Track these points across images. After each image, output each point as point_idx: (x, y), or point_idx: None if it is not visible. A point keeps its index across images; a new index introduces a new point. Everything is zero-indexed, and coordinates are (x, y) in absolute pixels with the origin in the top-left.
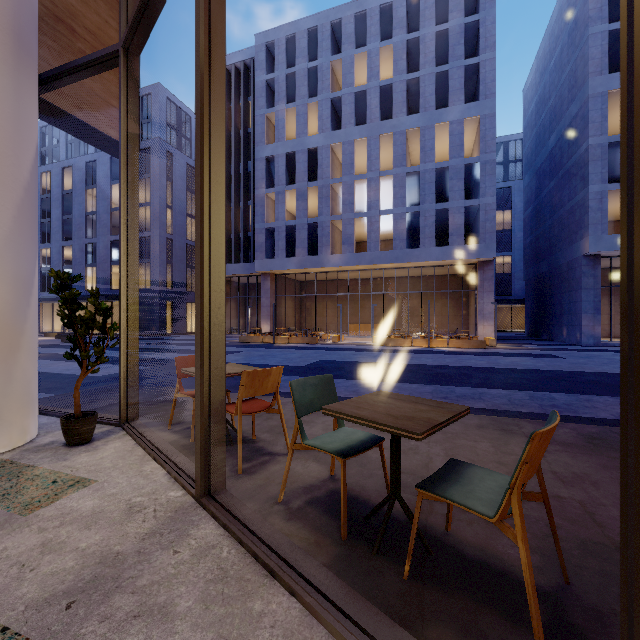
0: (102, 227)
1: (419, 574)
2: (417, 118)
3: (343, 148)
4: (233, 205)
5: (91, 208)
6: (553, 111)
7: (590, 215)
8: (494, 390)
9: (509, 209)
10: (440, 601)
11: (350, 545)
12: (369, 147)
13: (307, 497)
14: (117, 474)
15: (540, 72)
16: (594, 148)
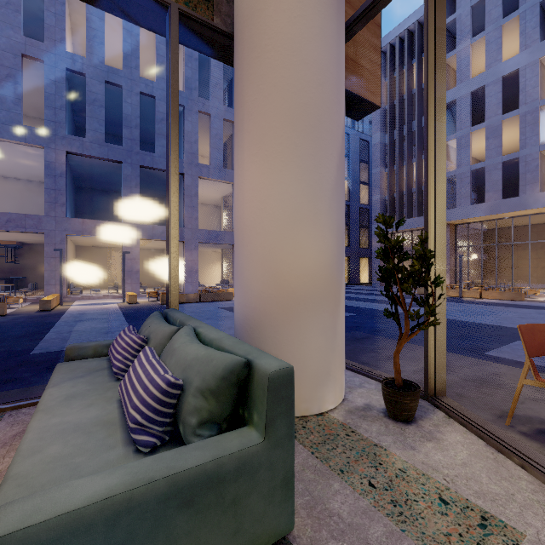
0: None
1: None
2: None
3: None
4: (406, 163)
5: None
6: None
7: None
8: None
9: None
10: None
11: None
12: None
13: None
14: (543, 527)
15: None
16: None
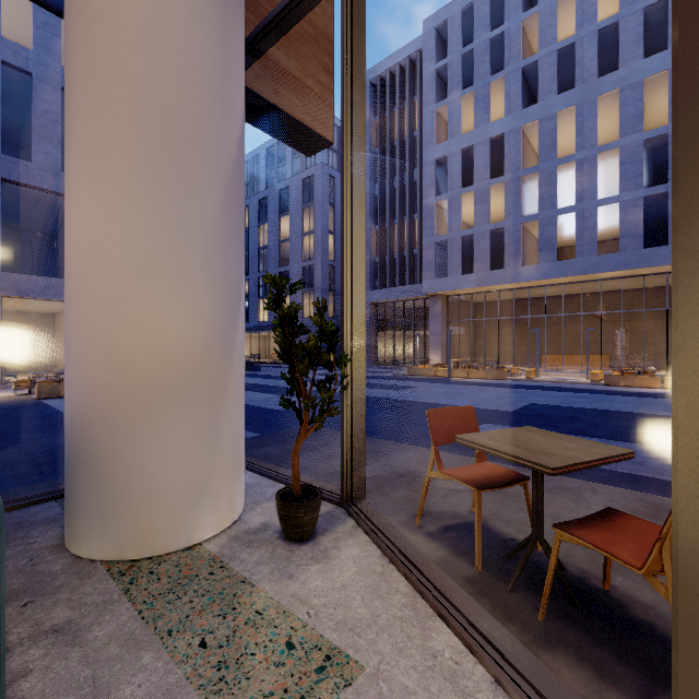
0: (272, 260)
1: None
2: (663, 57)
3: (540, 127)
4: (397, 221)
5: (263, 243)
6: None
7: None
8: None
9: None
10: None
11: None
12: (580, 117)
13: None
14: (390, 651)
15: None
16: None
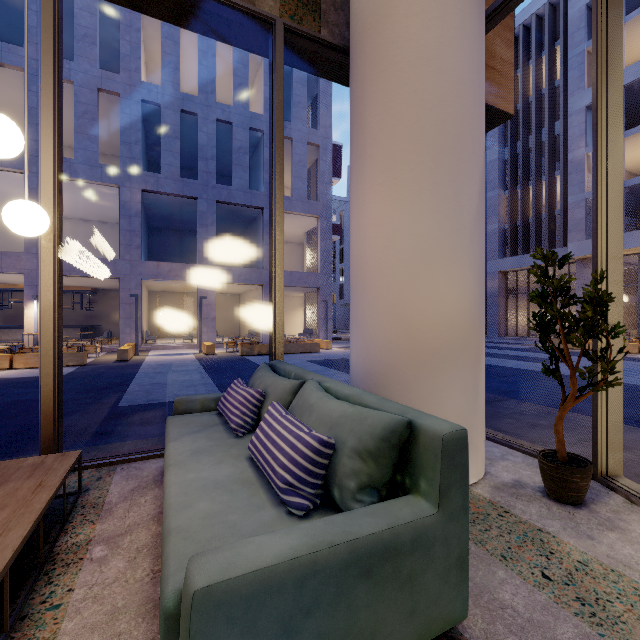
0: None
1: None
2: None
3: None
4: (532, 183)
5: None
6: None
7: None
8: None
9: None
10: None
11: None
12: None
13: None
14: None
15: None
16: None
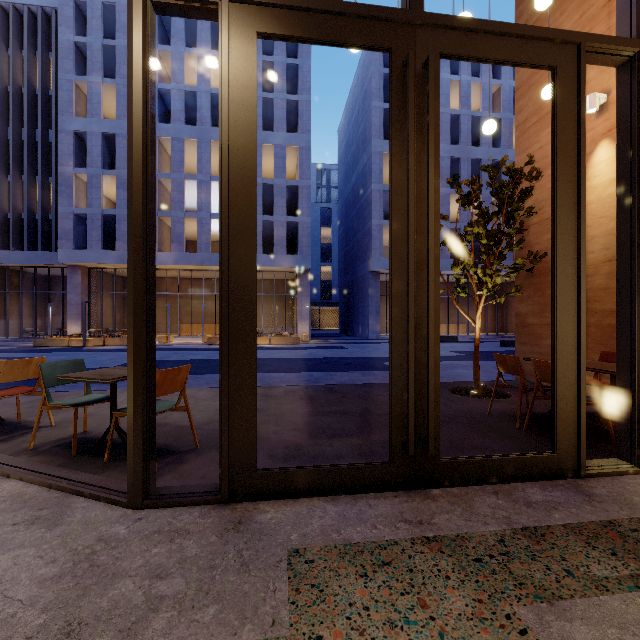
0: None
1: (116, 459)
2: None
3: (172, 144)
4: (25, 178)
5: None
6: (354, 155)
7: (373, 241)
8: (277, 374)
9: (330, 227)
10: (120, 465)
11: (77, 457)
12: (200, 149)
13: (56, 444)
14: None
15: (347, 121)
16: (375, 192)
